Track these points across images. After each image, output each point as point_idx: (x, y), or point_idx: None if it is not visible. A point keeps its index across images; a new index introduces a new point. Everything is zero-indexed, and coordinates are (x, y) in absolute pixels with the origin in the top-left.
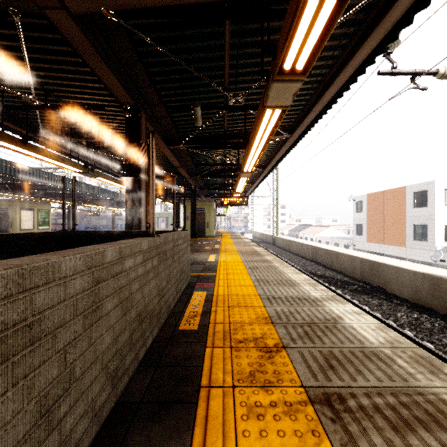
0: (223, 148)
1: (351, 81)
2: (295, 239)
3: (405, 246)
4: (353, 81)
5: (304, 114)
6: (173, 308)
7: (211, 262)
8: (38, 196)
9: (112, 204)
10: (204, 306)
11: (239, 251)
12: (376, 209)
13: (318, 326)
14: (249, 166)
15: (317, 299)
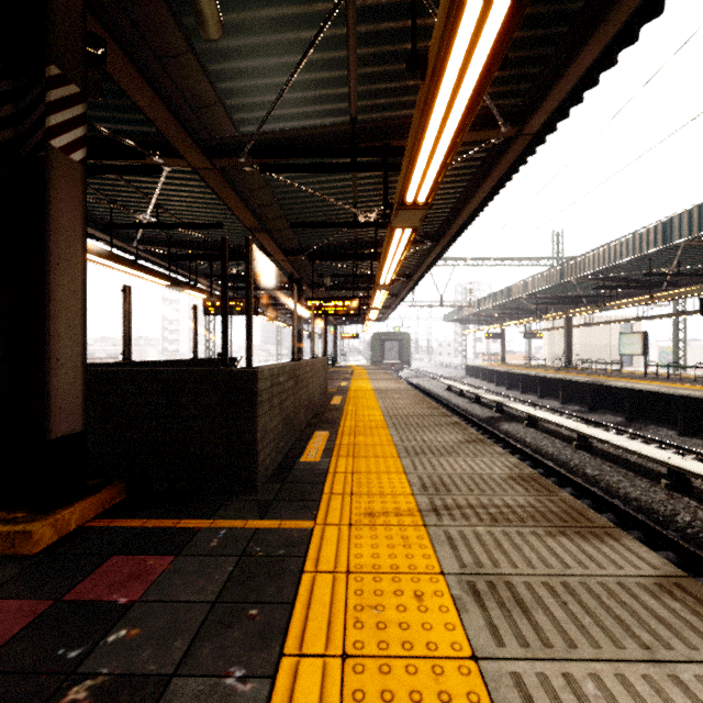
0: None
1: None
2: None
3: None
4: None
5: None
6: None
7: None
8: None
9: None
10: None
11: None
12: None
13: None
14: None
15: None
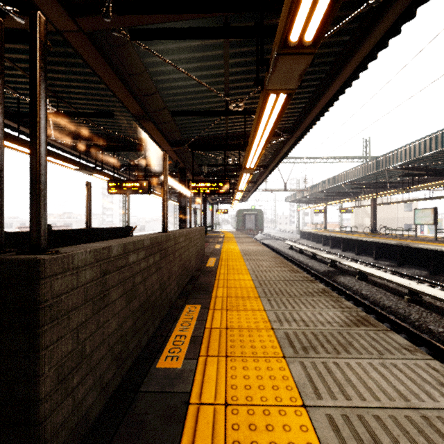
0: None
1: None
2: None
3: None
4: None
5: None
6: None
7: None
8: None
9: None
10: None
11: None
12: None
13: None
14: None
15: None
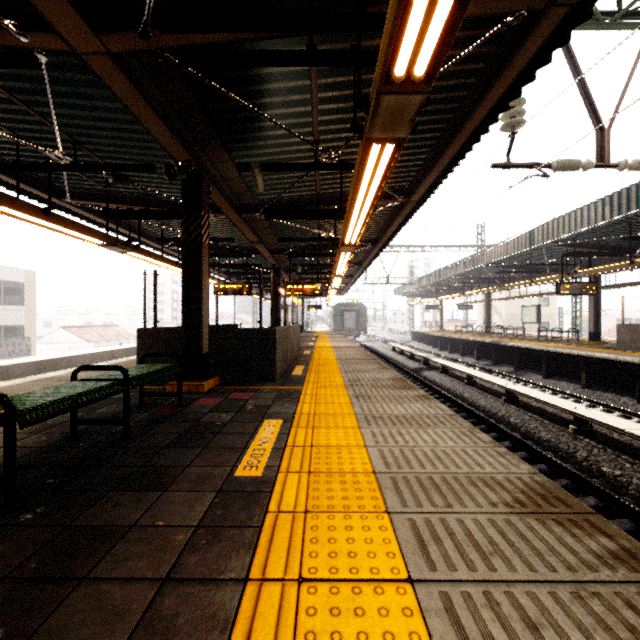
0: None
1: None
2: None
3: None
4: None
5: None
6: None
7: None
8: None
9: None
10: None
11: None
12: None
13: None
14: None
15: None
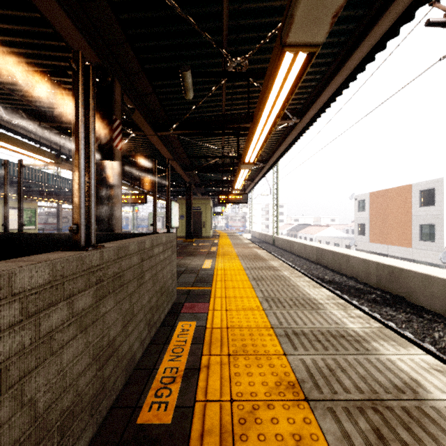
0: (221, 135)
1: (390, 35)
2: (297, 240)
3: (411, 247)
4: (393, 34)
5: (318, 91)
6: (141, 358)
7: (207, 269)
8: None
9: None
10: (190, 353)
11: (239, 255)
12: (379, 208)
13: (391, 409)
14: (252, 155)
15: (360, 337)
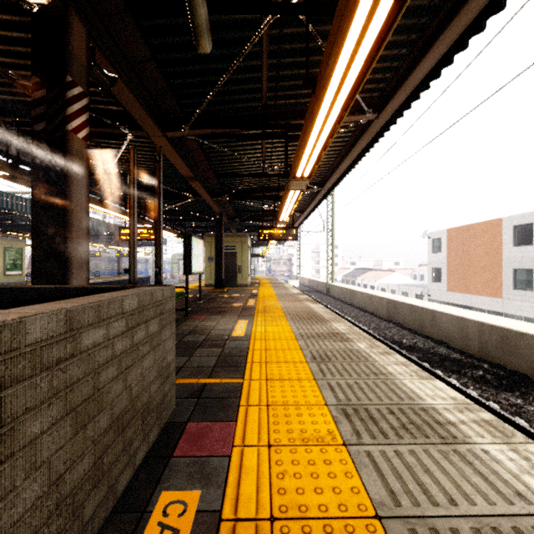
0: (261, 137)
1: None
2: (359, 289)
3: (501, 297)
4: None
5: (410, 64)
6: None
7: (238, 338)
8: (1, 229)
9: (116, 242)
10: None
11: (287, 312)
12: (459, 249)
13: None
14: (307, 165)
15: None
